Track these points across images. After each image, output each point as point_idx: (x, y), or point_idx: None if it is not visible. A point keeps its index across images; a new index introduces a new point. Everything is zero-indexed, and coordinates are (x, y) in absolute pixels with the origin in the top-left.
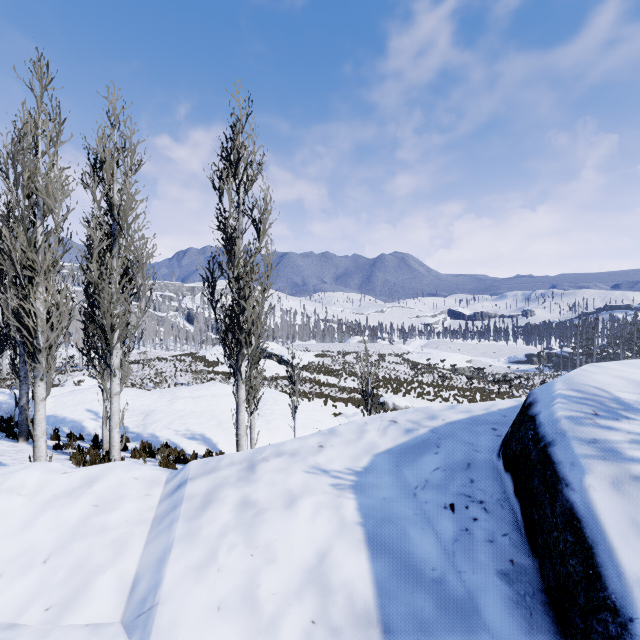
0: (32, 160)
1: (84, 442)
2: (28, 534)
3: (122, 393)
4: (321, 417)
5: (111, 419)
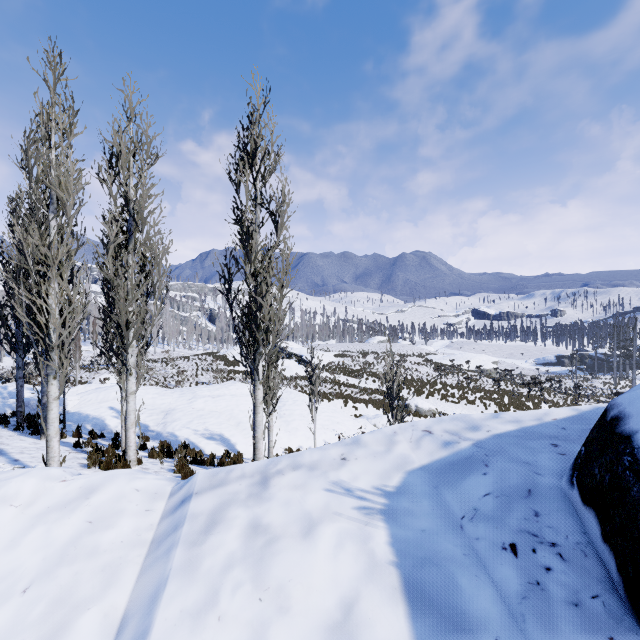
0: (45, 152)
1: (105, 440)
2: (13, 554)
3: (144, 391)
4: (341, 419)
5: (127, 419)
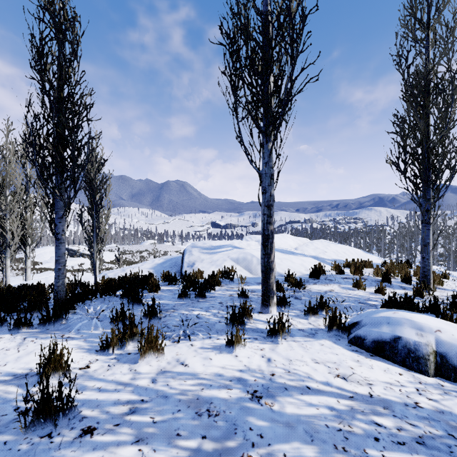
0: (7, 164)
1: None
2: None
3: None
4: None
5: (27, 279)
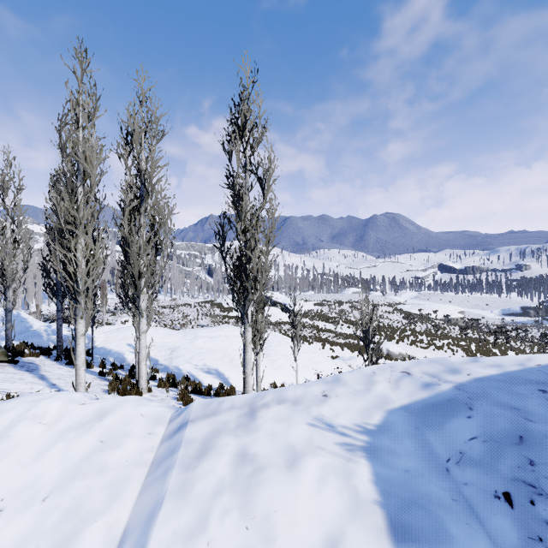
0: (74, 131)
1: (123, 371)
2: (38, 465)
3: (155, 331)
4: (320, 359)
5: (139, 353)
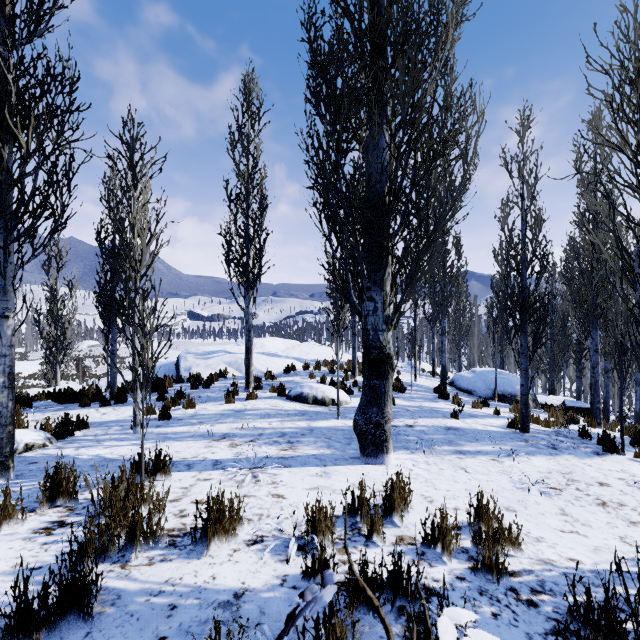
0: None
1: None
2: None
3: None
4: None
5: None
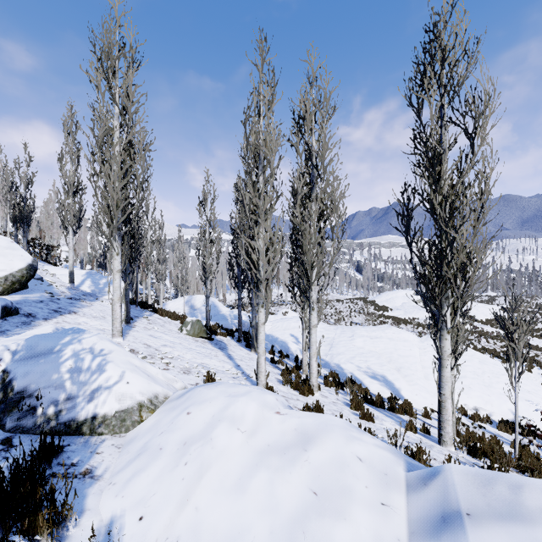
0: (256, 121)
1: (289, 360)
2: (241, 501)
3: None
4: (532, 387)
5: (310, 348)
